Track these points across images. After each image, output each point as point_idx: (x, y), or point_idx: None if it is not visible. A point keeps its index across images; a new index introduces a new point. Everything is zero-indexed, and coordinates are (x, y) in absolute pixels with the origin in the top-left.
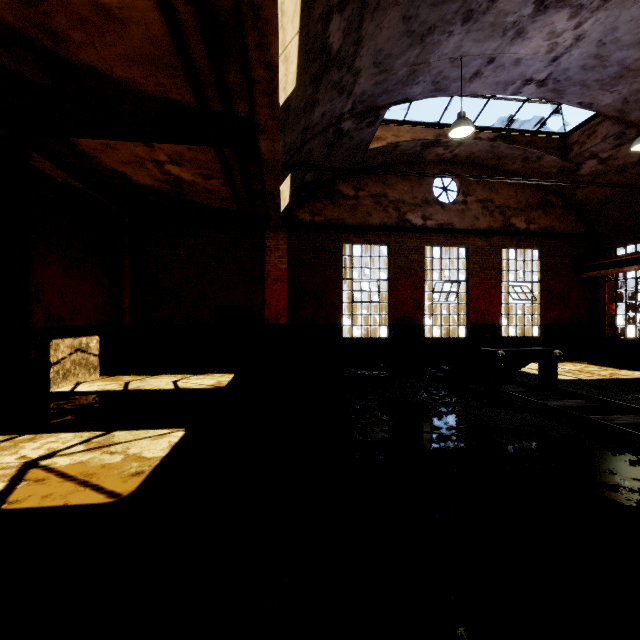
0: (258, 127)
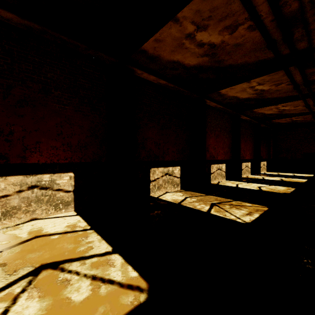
0: None
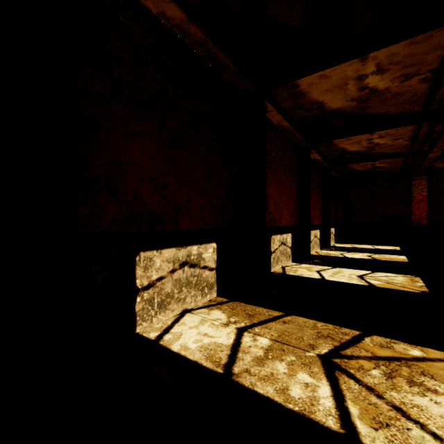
0: (431, 152)
